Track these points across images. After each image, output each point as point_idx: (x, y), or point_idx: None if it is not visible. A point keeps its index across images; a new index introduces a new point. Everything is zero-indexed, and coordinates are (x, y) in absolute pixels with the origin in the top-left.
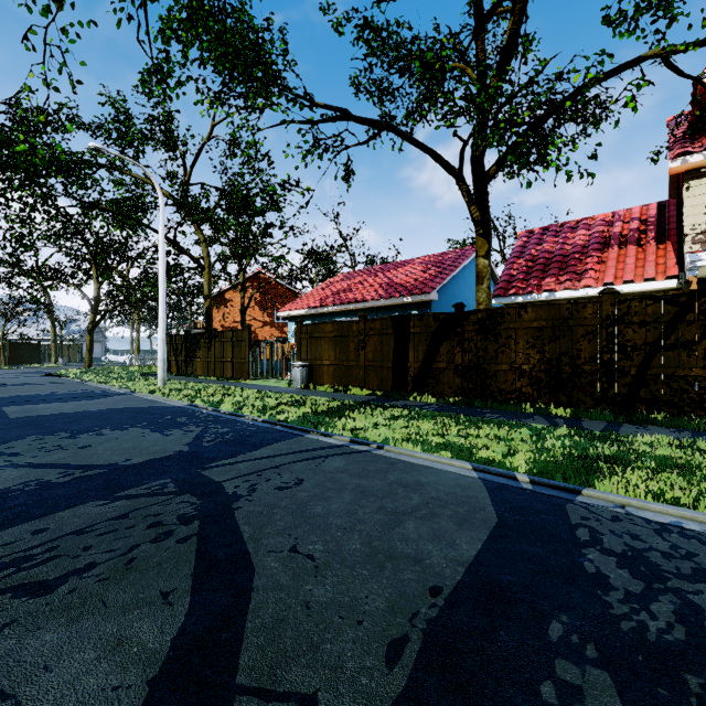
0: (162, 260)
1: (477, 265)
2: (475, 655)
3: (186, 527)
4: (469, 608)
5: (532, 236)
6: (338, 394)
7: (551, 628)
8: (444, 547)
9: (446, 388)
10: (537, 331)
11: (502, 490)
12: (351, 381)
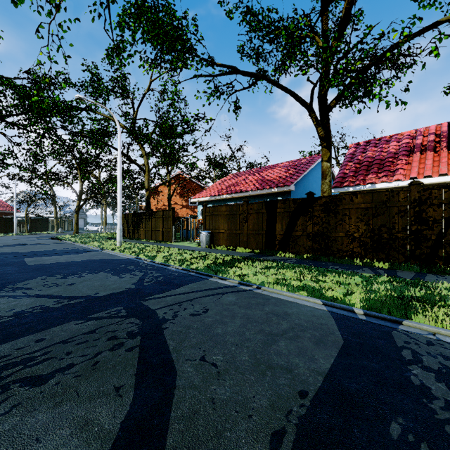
0: (119, 167)
1: (322, 166)
2: (336, 447)
3: (132, 341)
4: (328, 408)
5: (358, 147)
6: (229, 251)
7: (391, 427)
8: (306, 361)
9: (301, 248)
10: (364, 210)
11: (344, 319)
12: (238, 243)
